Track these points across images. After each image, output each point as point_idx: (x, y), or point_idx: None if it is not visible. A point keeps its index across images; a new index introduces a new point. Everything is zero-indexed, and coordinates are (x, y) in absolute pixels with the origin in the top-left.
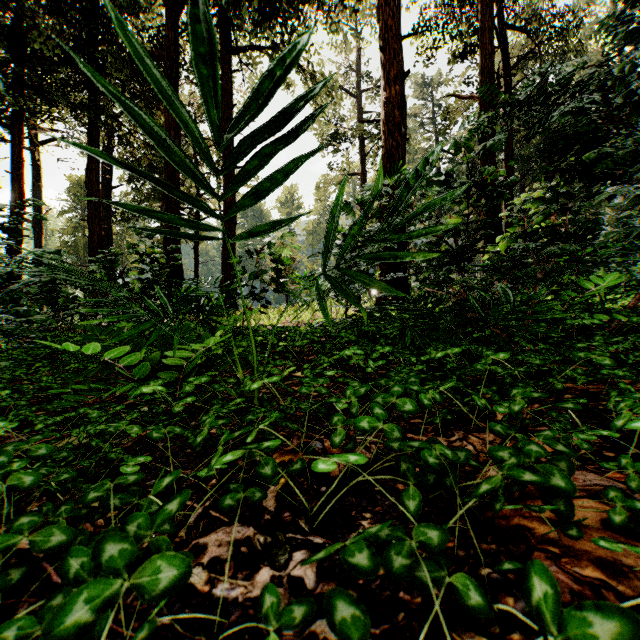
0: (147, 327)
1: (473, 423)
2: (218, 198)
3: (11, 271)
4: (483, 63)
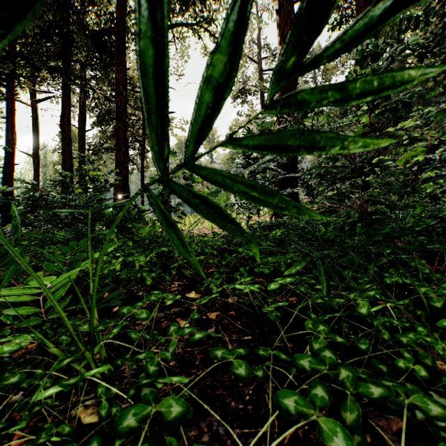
0: None
1: None
2: None
3: (6, 190)
4: None
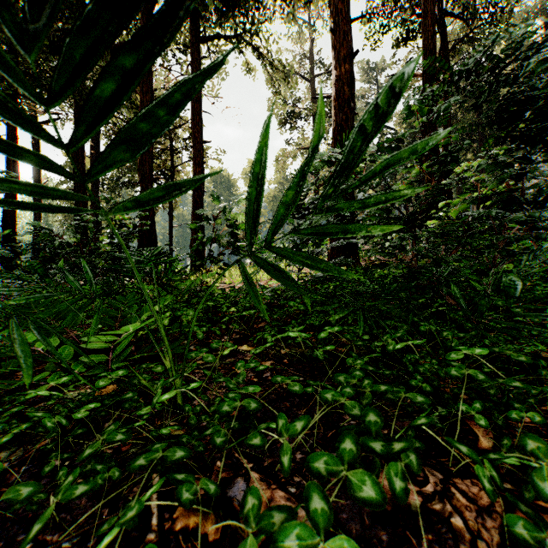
0: (61, 309)
1: (451, 457)
2: (65, 148)
3: (6, 235)
4: (425, 44)
